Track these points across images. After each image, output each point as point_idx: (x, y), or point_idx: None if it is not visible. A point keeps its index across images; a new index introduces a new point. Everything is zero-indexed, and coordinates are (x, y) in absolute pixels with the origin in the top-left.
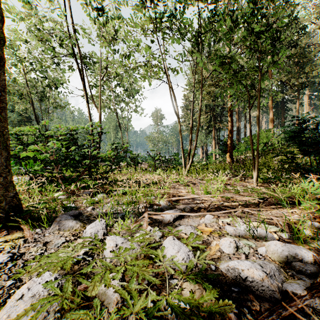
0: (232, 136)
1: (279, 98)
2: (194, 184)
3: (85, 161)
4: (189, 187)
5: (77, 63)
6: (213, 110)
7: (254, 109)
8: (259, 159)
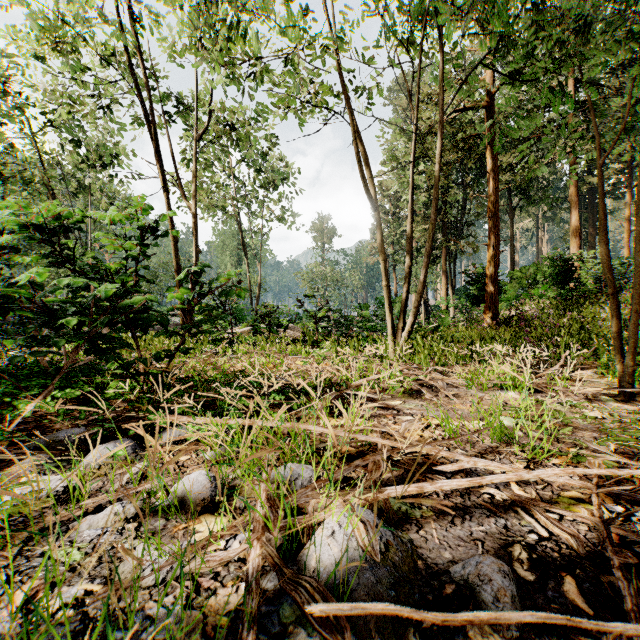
0: (498, 263)
1: (586, 187)
2: (429, 389)
3: (62, 321)
4: (420, 403)
5: (141, 101)
6: (443, 212)
7: (527, 213)
8: (567, 317)
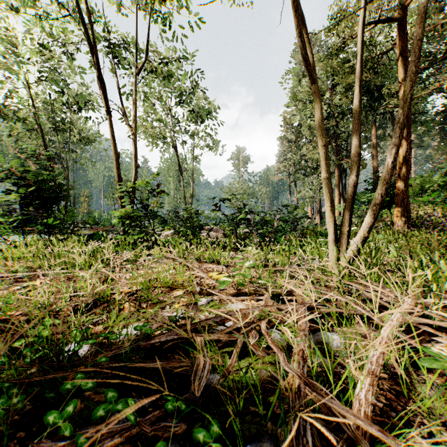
0: (409, 169)
1: None
2: None
3: None
4: None
5: (87, 37)
6: (336, 137)
7: None
8: None
